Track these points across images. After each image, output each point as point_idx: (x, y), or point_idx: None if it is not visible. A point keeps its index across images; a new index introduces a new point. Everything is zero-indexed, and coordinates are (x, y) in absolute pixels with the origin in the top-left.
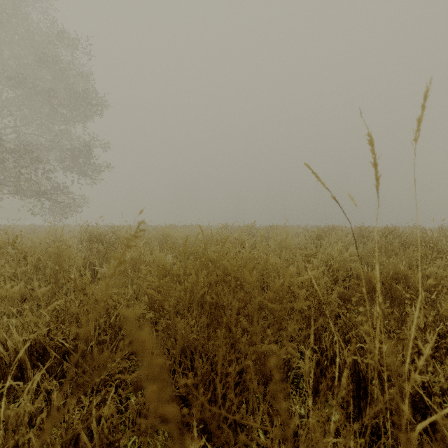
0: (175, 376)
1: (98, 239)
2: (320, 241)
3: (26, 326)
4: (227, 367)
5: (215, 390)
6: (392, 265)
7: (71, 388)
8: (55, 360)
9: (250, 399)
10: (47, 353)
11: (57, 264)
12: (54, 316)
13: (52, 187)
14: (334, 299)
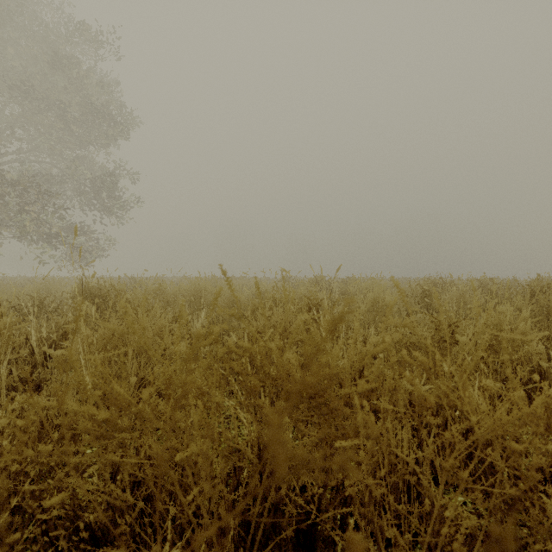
0: None
1: (97, 296)
2: (427, 299)
3: None
4: None
5: None
6: None
7: None
8: None
9: None
10: None
11: None
12: None
13: (67, 229)
14: None
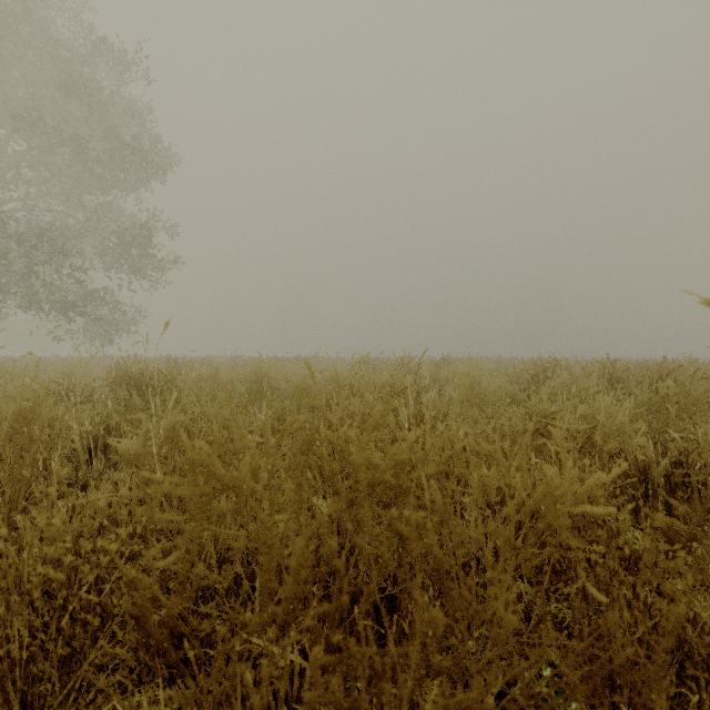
0: None
1: (138, 383)
2: (535, 385)
3: None
4: None
5: None
6: None
7: None
8: None
9: None
10: None
11: (26, 438)
12: None
13: (86, 296)
14: (680, 568)
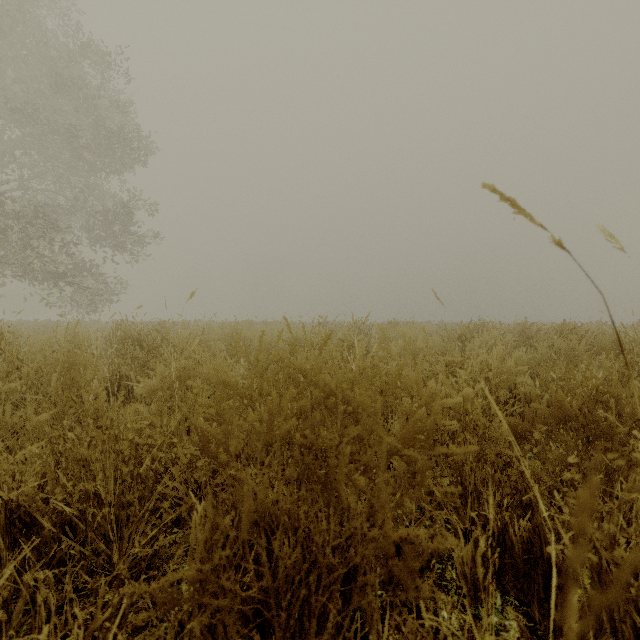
0: (241, 571)
1: (136, 341)
2: (464, 343)
3: (3, 479)
4: (330, 559)
5: (310, 588)
6: (579, 380)
7: (70, 584)
8: (51, 534)
9: (374, 625)
10: (37, 522)
11: (68, 378)
12: (45, 464)
13: (75, 267)
14: (503, 435)
